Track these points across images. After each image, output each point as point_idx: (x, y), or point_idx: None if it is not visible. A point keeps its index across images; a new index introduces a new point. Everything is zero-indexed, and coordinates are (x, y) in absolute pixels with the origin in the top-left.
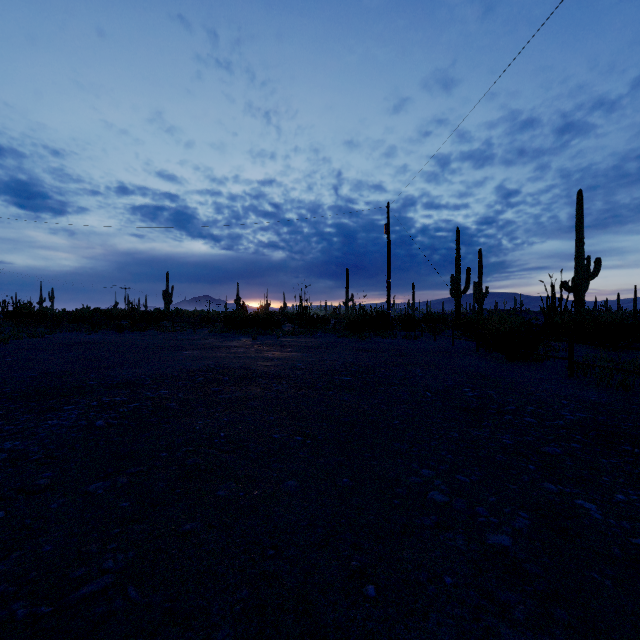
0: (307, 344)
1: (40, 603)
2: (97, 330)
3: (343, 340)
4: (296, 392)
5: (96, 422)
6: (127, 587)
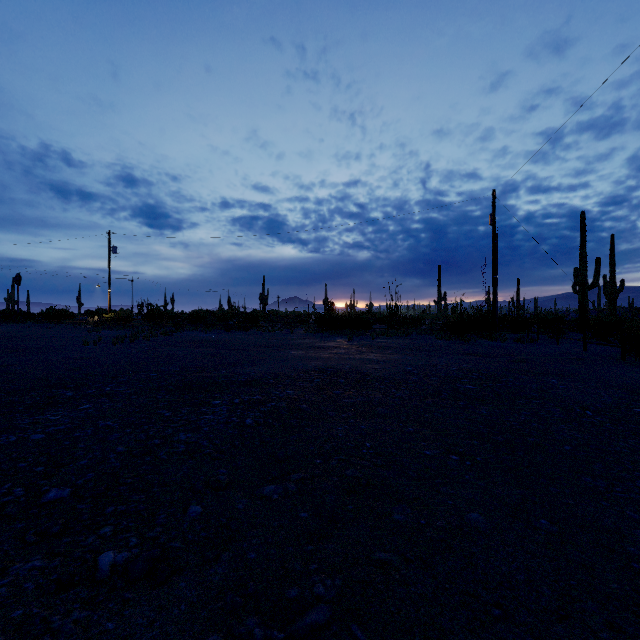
0: (406, 346)
1: (270, 625)
2: (211, 329)
3: (443, 342)
4: (422, 400)
5: (246, 420)
6: (349, 625)
